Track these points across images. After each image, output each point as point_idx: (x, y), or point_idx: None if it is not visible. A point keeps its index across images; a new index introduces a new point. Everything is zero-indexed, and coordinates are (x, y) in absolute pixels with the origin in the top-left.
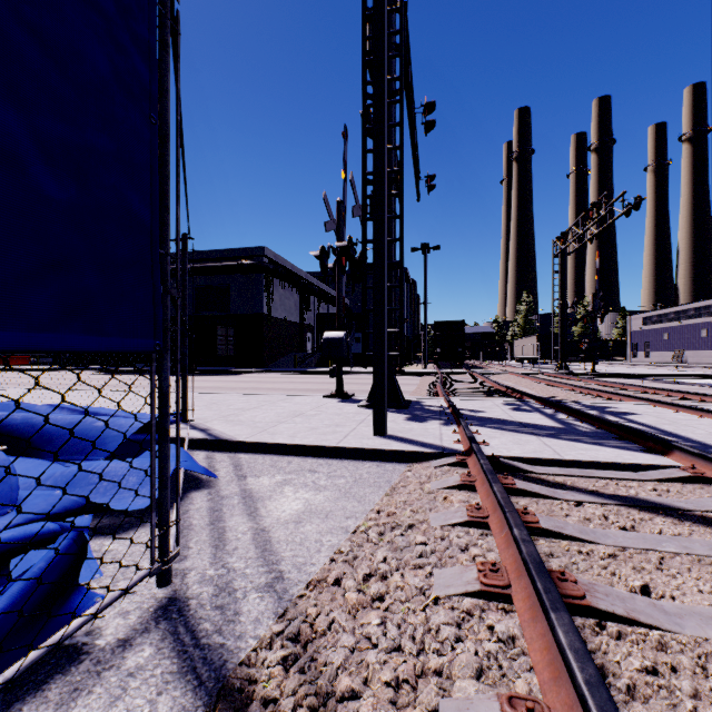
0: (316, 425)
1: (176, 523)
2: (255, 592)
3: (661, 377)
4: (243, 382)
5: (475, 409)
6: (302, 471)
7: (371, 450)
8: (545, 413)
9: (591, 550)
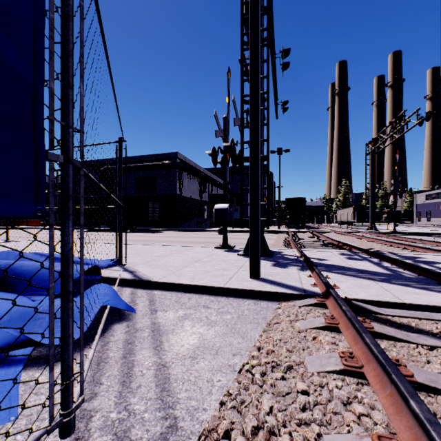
0: (209, 269)
1: (79, 375)
2: None
3: None
4: (163, 237)
5: (320, 258)
6: (198, 306)
7: (249, 290)
8: (373, 261)
9: None
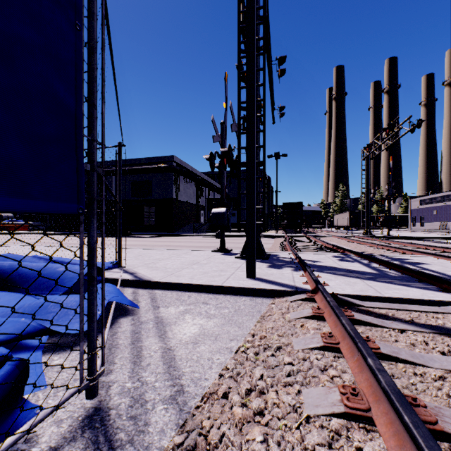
0: (207, 270)
1: (101, 348)
2: (161, 404)
3: (434, 239)
4: (160, 241)
5: (314, 260)
6: (197, 303)
7: (245, 288)
8: (363, 263)
9: (424, 372)
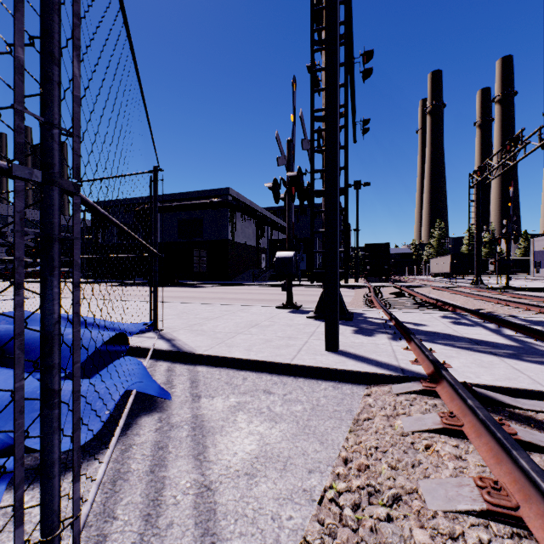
0: (270, 337)
1: (70, 523)
2: None
3: None
4: (212, 292)
5: (416, 323)
6: (256, 391)
7: (325, 369)
8: (489, 328)
9: None
